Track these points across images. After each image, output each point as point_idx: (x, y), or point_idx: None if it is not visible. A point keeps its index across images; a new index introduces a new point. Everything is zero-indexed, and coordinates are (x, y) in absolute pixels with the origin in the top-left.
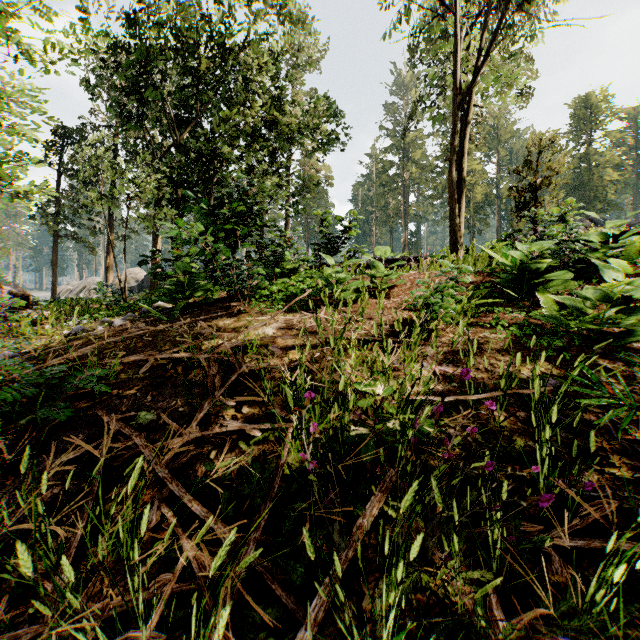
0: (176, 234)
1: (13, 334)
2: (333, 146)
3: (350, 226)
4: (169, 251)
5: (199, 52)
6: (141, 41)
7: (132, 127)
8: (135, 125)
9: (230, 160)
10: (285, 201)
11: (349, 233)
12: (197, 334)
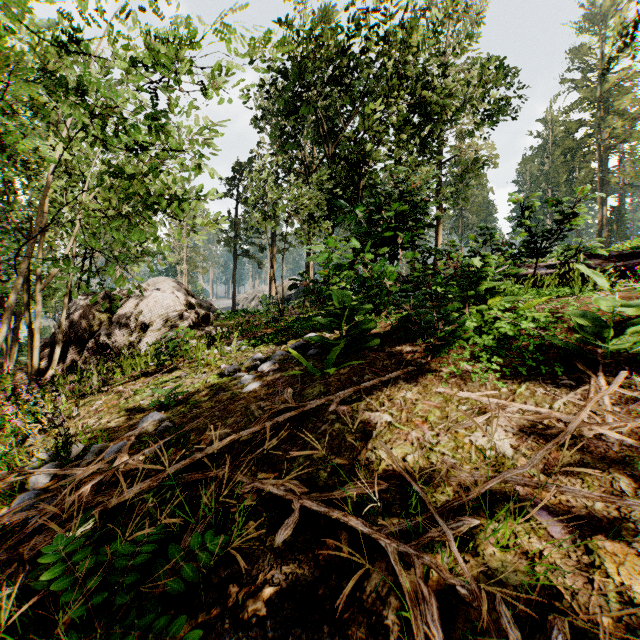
0: (330, 254)
1: (188, 359)
2: (505, 115)
3: (575, 211)
4: (321, 271)
5: (349, 53)
6: (296, 62)
7: (289, 147)
8: (291, 145)
9: (381, 158)
10: (437, 194)
11: (570, 222)
12: (364, 424)
